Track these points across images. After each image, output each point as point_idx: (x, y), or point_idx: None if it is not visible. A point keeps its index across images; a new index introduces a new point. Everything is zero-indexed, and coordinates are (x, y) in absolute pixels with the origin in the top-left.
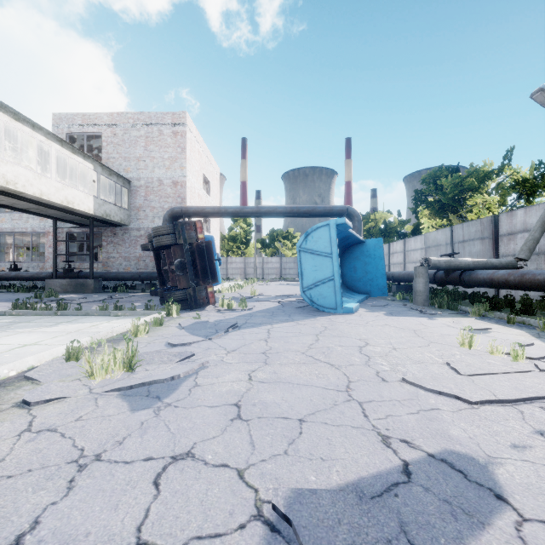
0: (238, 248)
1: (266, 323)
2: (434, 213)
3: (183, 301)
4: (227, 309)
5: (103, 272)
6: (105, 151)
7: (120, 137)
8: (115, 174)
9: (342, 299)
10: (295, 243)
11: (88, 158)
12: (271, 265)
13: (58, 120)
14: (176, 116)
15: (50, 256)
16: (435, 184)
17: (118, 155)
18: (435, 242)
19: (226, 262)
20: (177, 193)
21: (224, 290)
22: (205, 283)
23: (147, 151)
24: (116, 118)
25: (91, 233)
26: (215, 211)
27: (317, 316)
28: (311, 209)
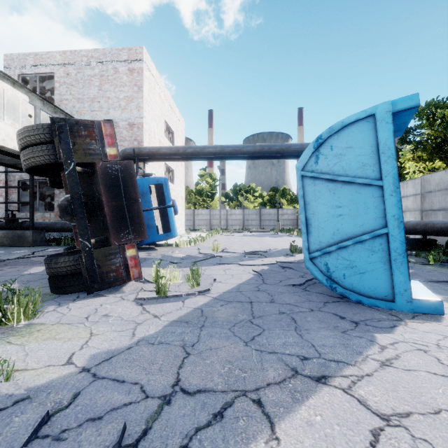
0: (204, 201)
1: (246, 395)
2: (428, 153)
3: (74, 275)
4: (156, 296)
5: (48, 223)
6: (57, 92)
7: (73, 77)
8: (62, 113)
9: (409, 279)
10: (256, 196)
11: (20, 87)
12: (234, 216)
13: (9, 61)
14: (132, 51)
15: (1, 206)
16: (428, 120)
17: (71, 96)
18: (442, 185)
19: (193, 214)
20: (133, 136)
21: (181, 244)
22: (120, 240)
23: (102, 91)
24: (69, 57)
25: (31, 178)
26: (171, 152)
27: (367, 329)
28: (285, 148)
